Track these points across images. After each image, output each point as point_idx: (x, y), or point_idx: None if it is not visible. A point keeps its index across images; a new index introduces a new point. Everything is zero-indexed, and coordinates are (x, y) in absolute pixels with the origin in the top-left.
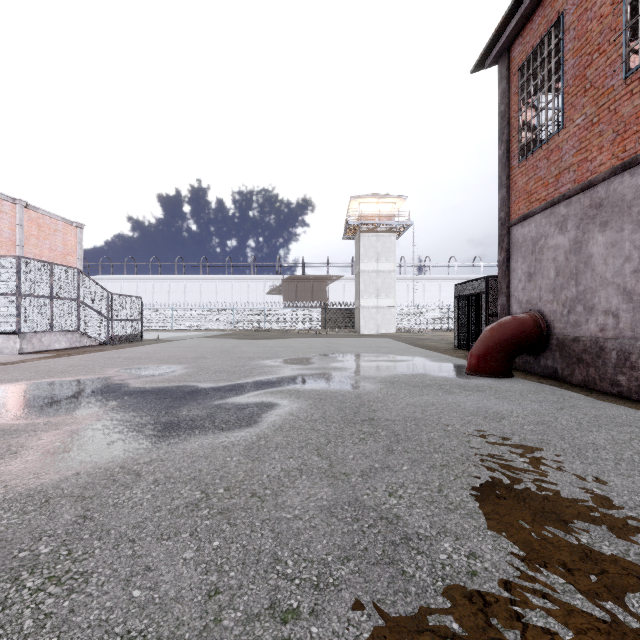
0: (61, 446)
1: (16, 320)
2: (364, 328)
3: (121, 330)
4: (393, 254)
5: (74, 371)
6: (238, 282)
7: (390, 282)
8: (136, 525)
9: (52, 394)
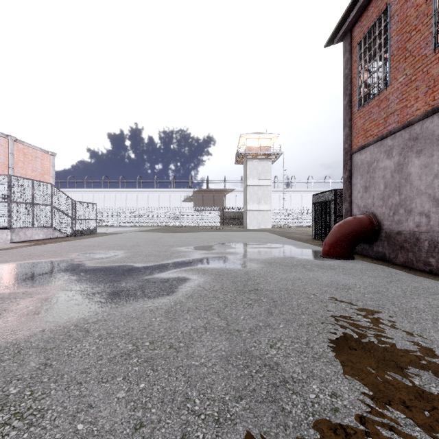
0: (33, 310)
1: (8, 219)
2: (249, 225)
3: (81, 226)
4: (269, 174)
5: (47, 255)
6: (163, 193)
7: (267, 193)
8: (83, 371)
9: (30, 271)
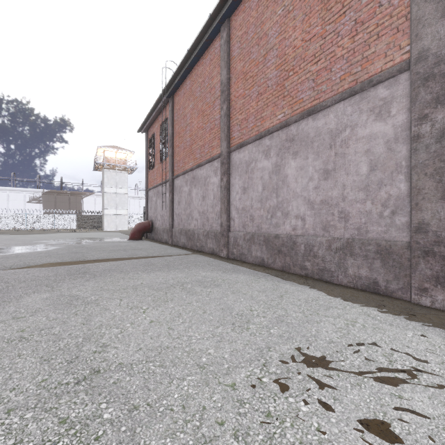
0: None
1: None
2: (107, 227)
3: None
4: (126, 184)
5: None
6: None
7: (125, 200)
8: (30, 255)
9: None
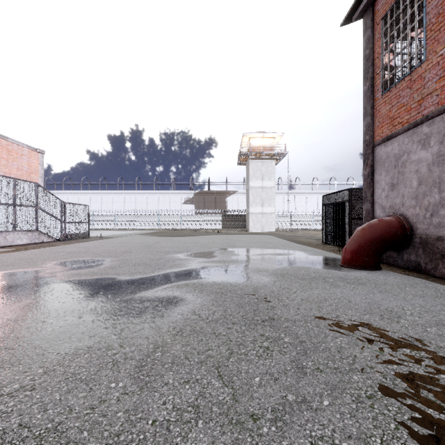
0: None
1: None
2: (253, 228)
3: (72, 230)
4: (273, 175)
5: (18, 264)
6: (162, 195)
7: (271, 195)
8: None
9: None
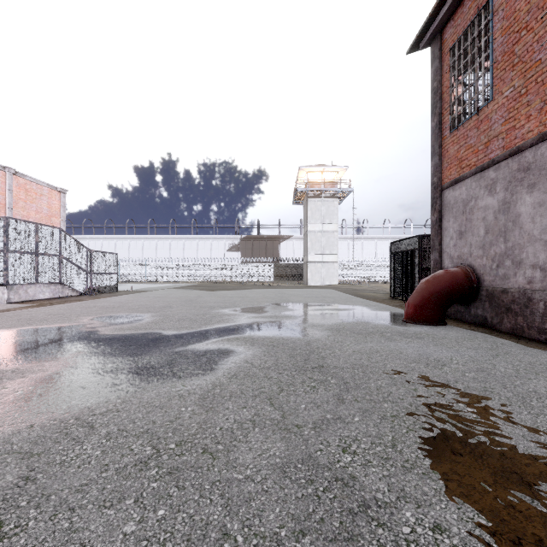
0: (22, 395)
1: (4, 273)
2: (311, 280)
3: (99, 282)
4: (336, 216)
5: (52, 319)
6: (202, 241)
7: (333, 241)
8: (79, 489)
9: (27, 341)
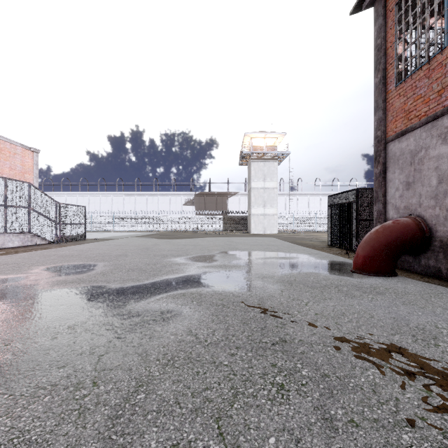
0: None
1: None
2: (254, 230)
3: (67, 232)
4: (276, 175)
5: (2, 269)
6: (162, 196)
7: (273, 196)
8: None
9: None
